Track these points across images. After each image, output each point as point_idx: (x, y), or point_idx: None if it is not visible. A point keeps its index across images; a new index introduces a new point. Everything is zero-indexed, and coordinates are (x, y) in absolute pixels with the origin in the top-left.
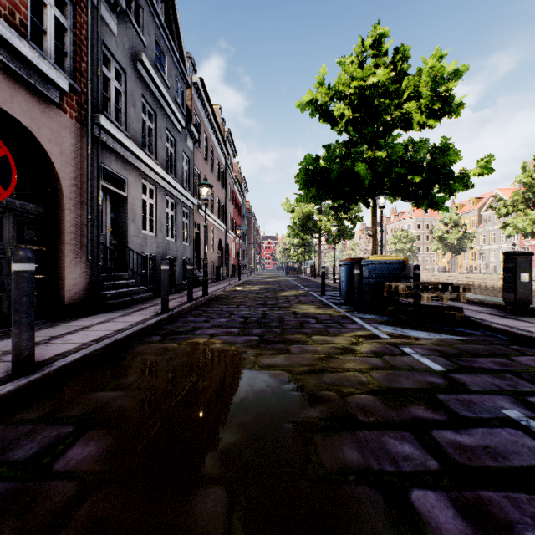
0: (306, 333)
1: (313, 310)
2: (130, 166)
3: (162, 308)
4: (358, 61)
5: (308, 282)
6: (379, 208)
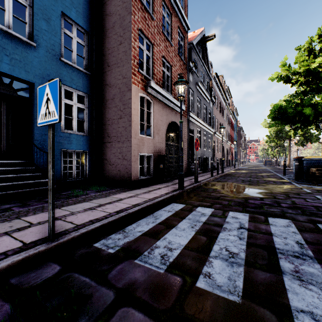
0: (266, 184)
1: (273, 179)
2: (194, 125)
3: (211, 175)
4: (308, 48)
5: (279, 170)
6: (321, 129)
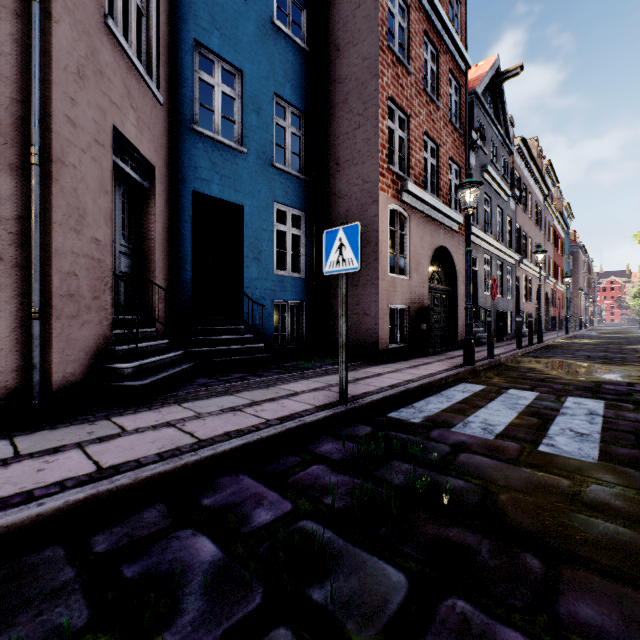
0: None
1: None
2: (479, 248)
3: (517, 345)
4: None
5: None
6: None
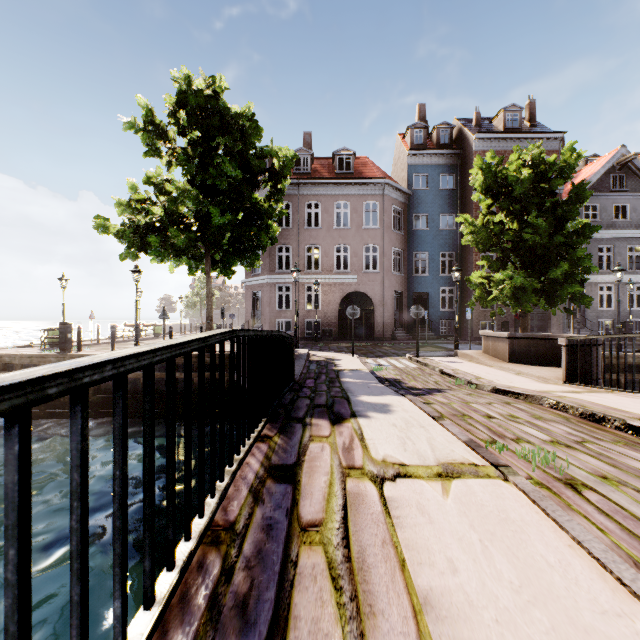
0: None
1: None
2: (587, 283)
3: None
4: None
5: None
6: None
